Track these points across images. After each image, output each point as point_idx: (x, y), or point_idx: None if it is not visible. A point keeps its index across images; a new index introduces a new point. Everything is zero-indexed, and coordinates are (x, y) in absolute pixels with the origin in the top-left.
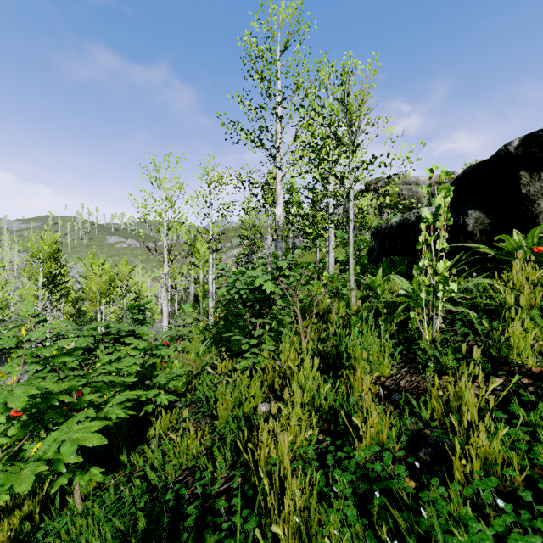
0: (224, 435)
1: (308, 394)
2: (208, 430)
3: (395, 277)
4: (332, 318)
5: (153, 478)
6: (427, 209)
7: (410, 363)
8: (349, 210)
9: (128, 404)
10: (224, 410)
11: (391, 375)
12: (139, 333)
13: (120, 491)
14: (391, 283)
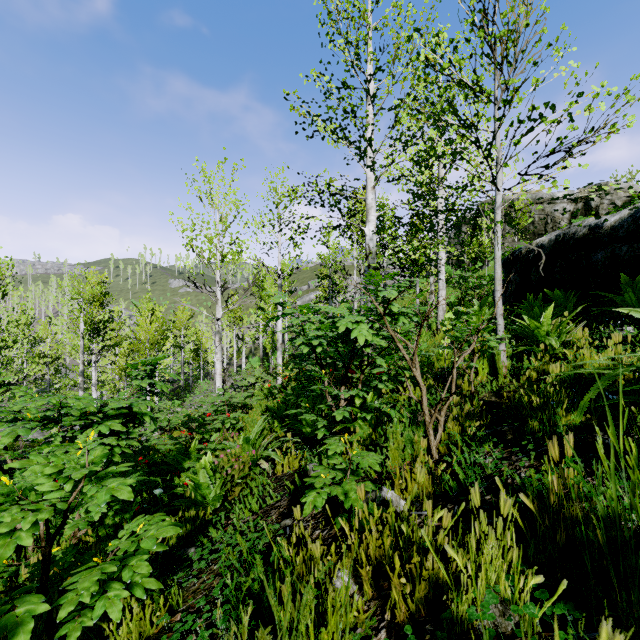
0: None
1: None
2: None
3: (638, 313)
4: (465, 388)
5: None
6: None
7: None
8: (496, 207)
9: None
10: None
11: None
12: (139, 410)
13: None
14: (566, 330)
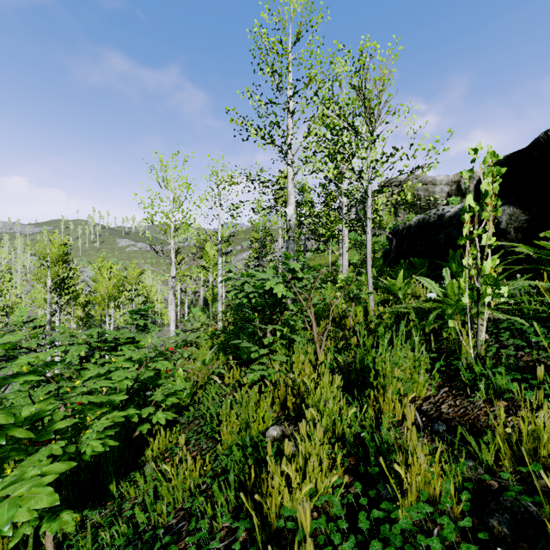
0: (227, 467)
1: (328, 419)
2: (210, 456)
3: (422, 280)
4: (348, 324)
5: (141, 519)
6: (471, 197)
7: (450, 382)
8: (367, 208)
9: (109, 432)
10: (228, 433)
11: (428, 396)
12: (139, 340)
13: (100, 537)
14: (412, 287)
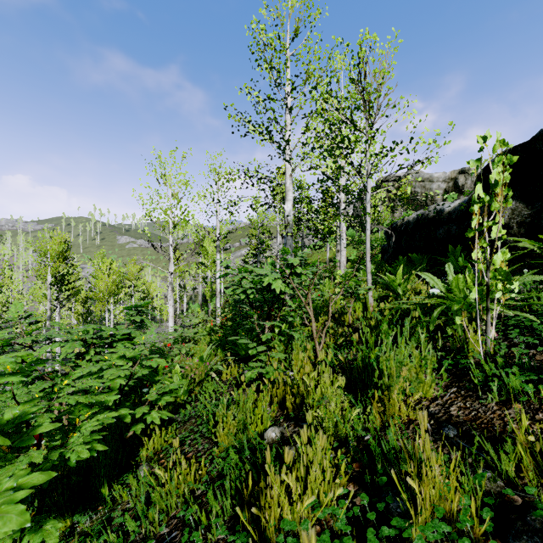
0: (223, 471)
1: (329, 421)
2: (206, 458)
3: (424, 275)
4: (347, 320)
5: (132, 527)
6: (480, 187)
7: (457, 381)
8: (366, 203)
9: (97, 436)
10: (225, 435)
11: (435, 397)
12: (136, 336)
13: None
14: (412, 283)
